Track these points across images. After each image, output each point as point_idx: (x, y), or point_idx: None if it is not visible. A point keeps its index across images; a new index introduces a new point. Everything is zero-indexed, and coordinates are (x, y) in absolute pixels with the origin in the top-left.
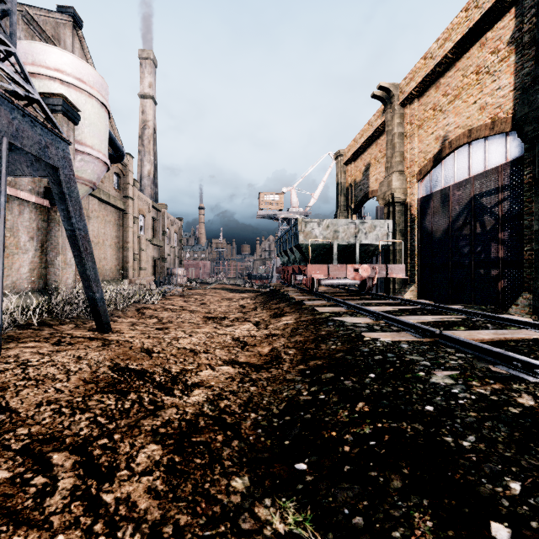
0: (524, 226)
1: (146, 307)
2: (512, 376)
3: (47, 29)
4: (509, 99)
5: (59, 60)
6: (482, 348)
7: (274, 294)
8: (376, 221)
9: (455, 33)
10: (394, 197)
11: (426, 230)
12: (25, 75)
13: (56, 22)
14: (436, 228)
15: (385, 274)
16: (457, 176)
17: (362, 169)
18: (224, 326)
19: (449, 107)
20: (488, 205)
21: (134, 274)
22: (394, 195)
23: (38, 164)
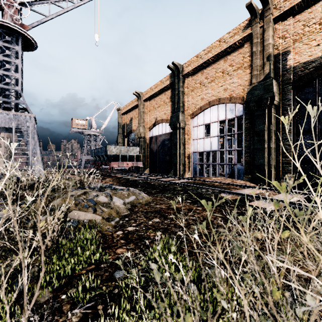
0: (172, 151)
1: None
2: (149, 180)
3: None
4: (170, 114)
5: None
6: (148, 178)
7: (94, 173)
8: (134, 147)
9: (158, 87)
10: (141, 135)
11: (151, 149)
12: None
13: None
14: (154, 149)
15: (136, 165)
16: (159, 132)
17: (129, 119)
18: None
19: (157, 109)
20: (166, 144)
21: None
22: (141, 135)
23: None
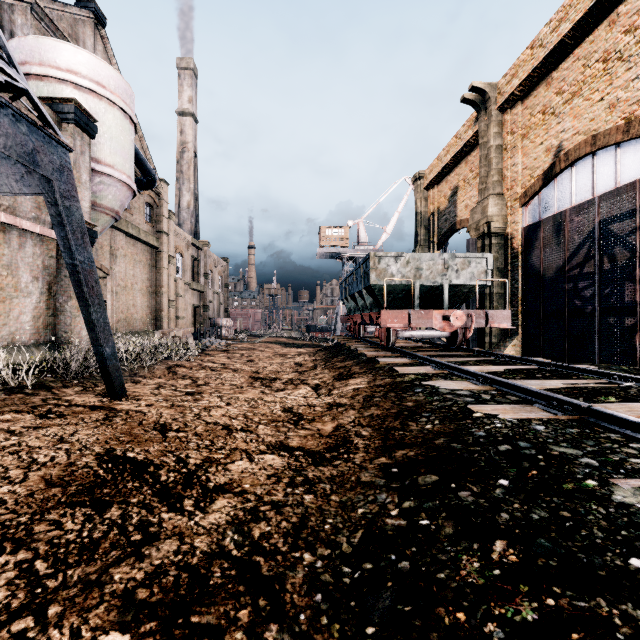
0: None
1: (180, 365)
2: None
3: (62, 27)
4: None
5: (72, 58)
6: None
7: (339, 349)
8: (470, 254)
9: (574, 10)
10: (491, 227)
11: (533, 268)
12: (9, 57)
13: (74, 18)
14: (547, 265)
15: (484, 323)
16: (576, 197)
17: (448, 194)
18: (274, 390)
19: (565, 108)
20: (620, 233)
21: (169, 325)
22: (491, 224)
23: (30, 178)
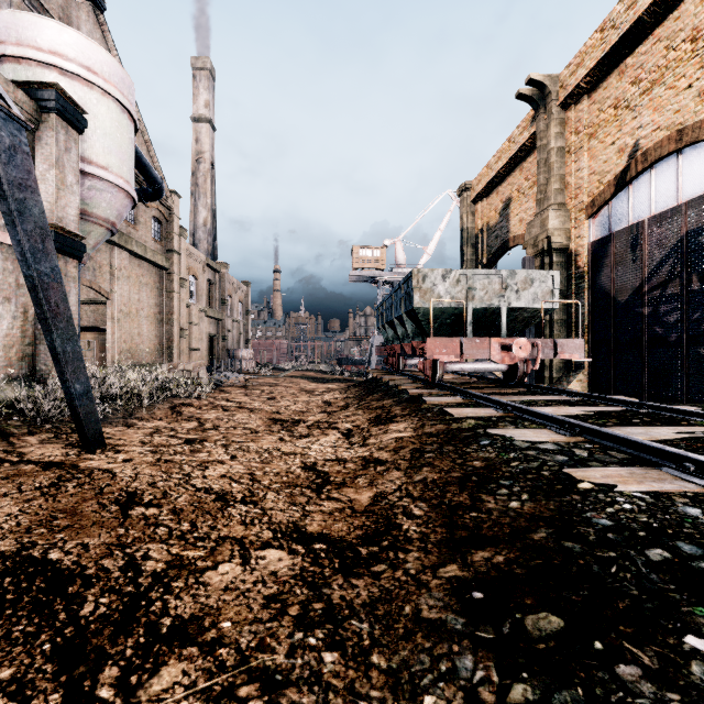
0: None
1: (187, 404)
2: None
3: (52, 8)
4: None
5: (56, 38)
6: None
7: (375, 385)
8: (533, 271)
9: None
10: (551, 242)
11: (602, 289)
12: None
13: None
14: (620, 286)
15: (551, 354)
16: (657, 204)
17: (499, 207)
18: (296, 436)
19: (642, 100)
20: None
21: (181, 357)
22: (551, 240)
23: None
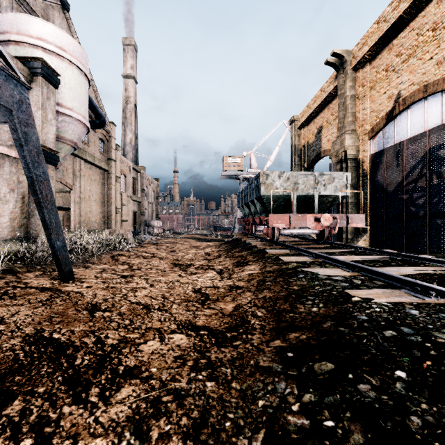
0: None
1: (121, 254)
2: None
3: (37, 10)
4: None
5: (41, 29)
6: None
7: (237, 243)
8: (334, 173)
9: None
10: (347, 154)
11: (378, 183)
12: None
13: (46, 4)
14: (389, 181)
15: (345, 223)
16: (411, 131)
17: (315, 132)
18: (188, 273)
19: (402, 66)
20: None
21: (116, 226)
22: (347, 152)
23: None
